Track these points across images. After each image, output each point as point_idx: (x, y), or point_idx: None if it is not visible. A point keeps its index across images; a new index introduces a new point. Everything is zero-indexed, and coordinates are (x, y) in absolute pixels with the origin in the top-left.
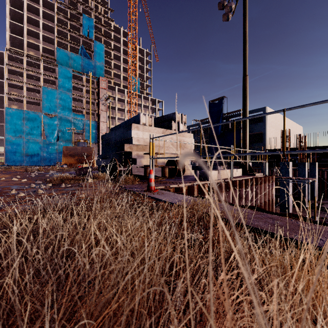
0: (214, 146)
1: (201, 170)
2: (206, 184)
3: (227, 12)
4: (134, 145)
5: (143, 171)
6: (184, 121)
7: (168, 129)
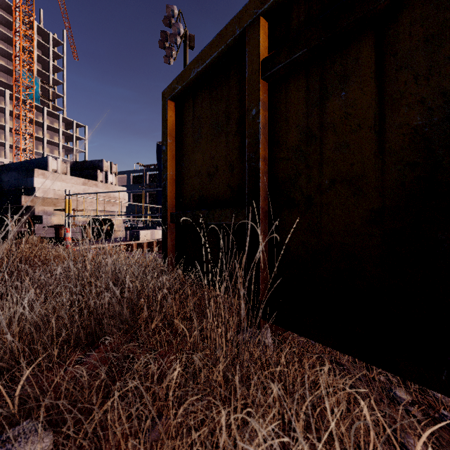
0: (146, 205)
1: (132, 230)
2: (134, 243)
3: (168, 55)
4: (38, 198)
5: (54, 233)
6: (114, 171)
7: (92, 180)
